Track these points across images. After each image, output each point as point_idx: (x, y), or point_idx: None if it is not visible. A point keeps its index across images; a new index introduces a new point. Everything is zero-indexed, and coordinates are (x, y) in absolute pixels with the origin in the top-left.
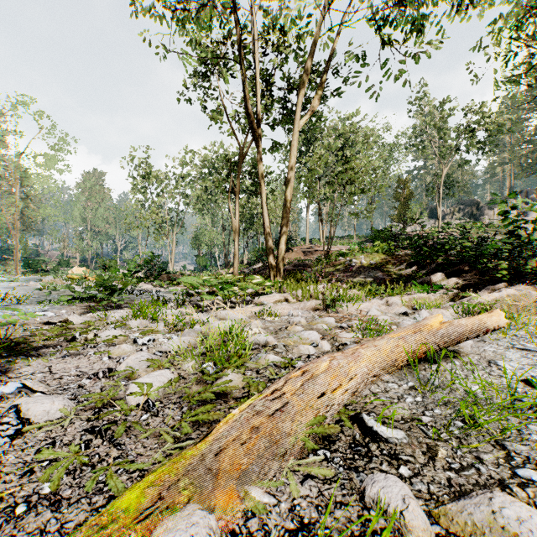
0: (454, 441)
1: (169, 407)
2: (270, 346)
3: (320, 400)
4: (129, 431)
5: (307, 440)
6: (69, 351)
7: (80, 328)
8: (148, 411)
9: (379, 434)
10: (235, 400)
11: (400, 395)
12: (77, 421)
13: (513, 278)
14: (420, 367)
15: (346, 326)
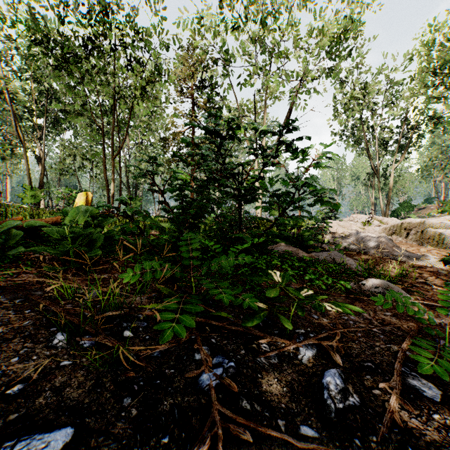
0: None
1: None
2: None
3: None
4: None
5: None
6: None
7: None
8: None
9: None
10: None
11: None
12: None
13: None
14: None
15: None
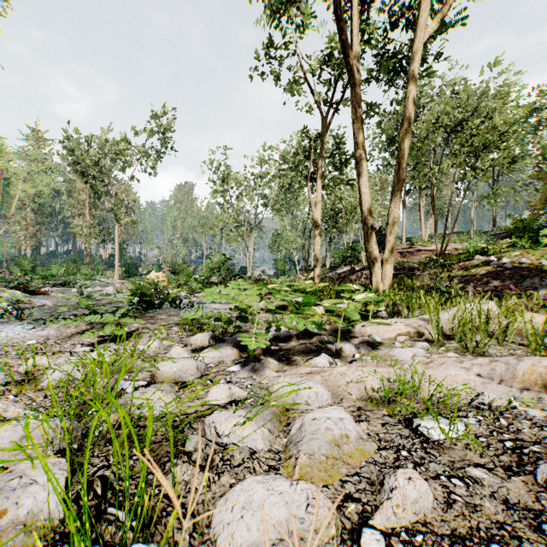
0: None
1: None
2: None
3: None
4: None
5: None
6: None
7: None
8: None
9: None
10: None
11: None
12: None
13: None
14: None
15: None
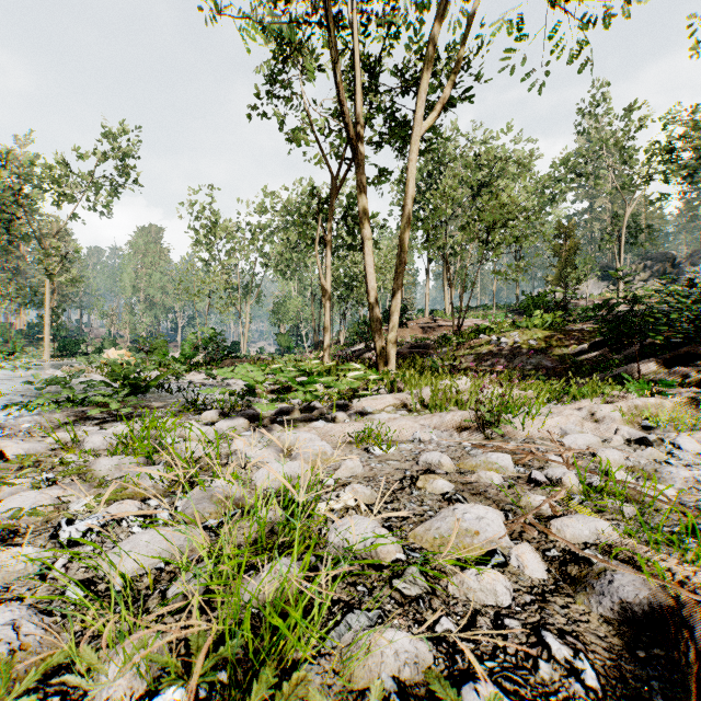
0: None
1: None
2: (383, 564)
3: None
4: None
5: None
6: None
7: None
8: None
9: None
10: None
11: None
12: None
13: None
14: None
15: (546, 480)
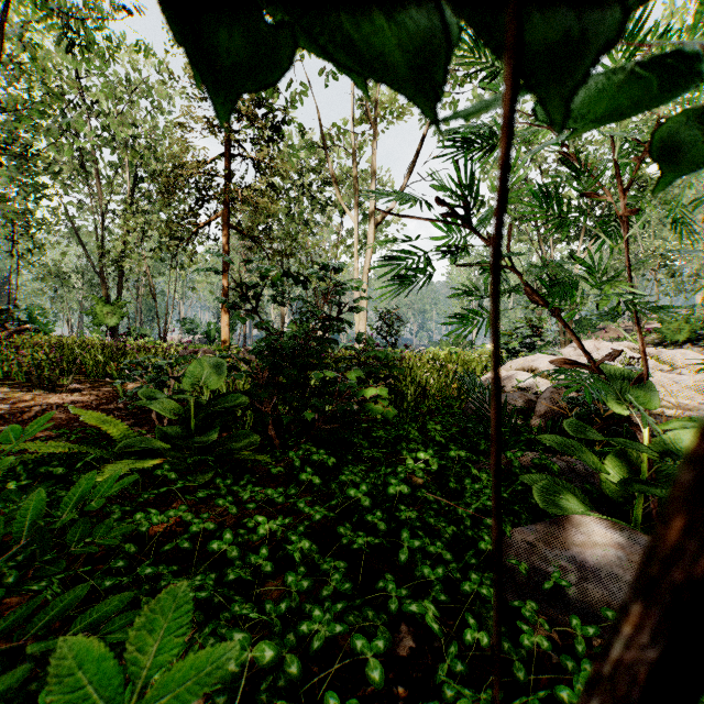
0: None
1: None
2: None
3: None
4: None
5: None
6: None
7: None
8: None
9: None
10: None
11: None
12: None
13: None
14: None
15: None
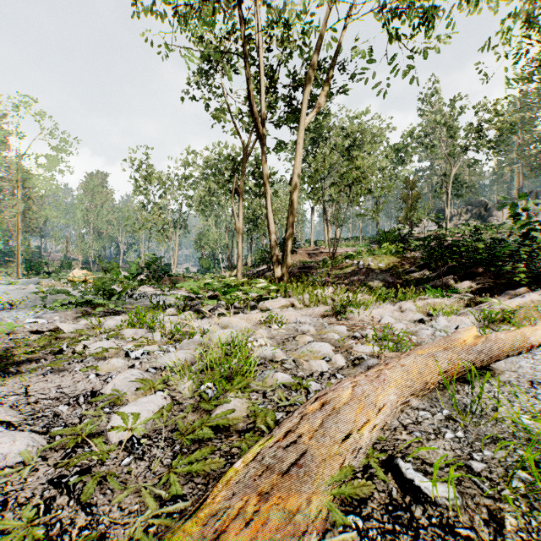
0: (521, 503)
1: (158, 445)
2: (278, 360)
3: (345, 443)
4: (105, 483)
5: (333, 507)
6: (53, 367)
7: (70, 338)
8: (132, 453)
9: (423, 491)
10: (238, 434)
11: (437, 428)
12: (42, 467)
13: (529, 281)
14: (452, 388)
15: (360, 336)
